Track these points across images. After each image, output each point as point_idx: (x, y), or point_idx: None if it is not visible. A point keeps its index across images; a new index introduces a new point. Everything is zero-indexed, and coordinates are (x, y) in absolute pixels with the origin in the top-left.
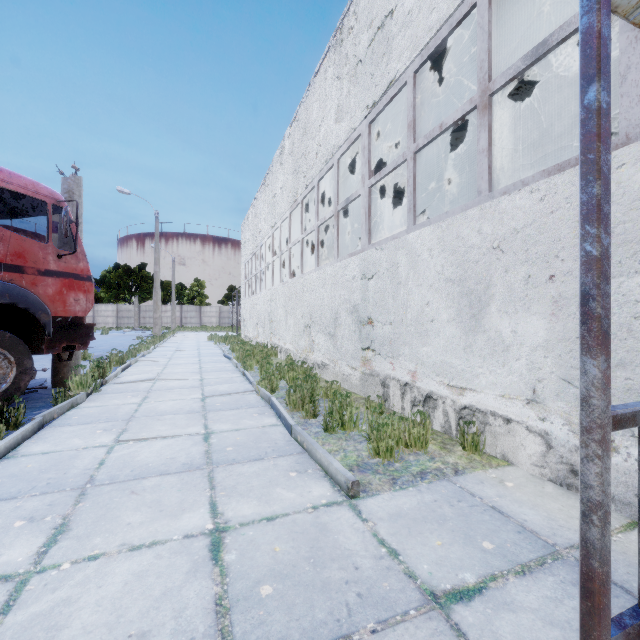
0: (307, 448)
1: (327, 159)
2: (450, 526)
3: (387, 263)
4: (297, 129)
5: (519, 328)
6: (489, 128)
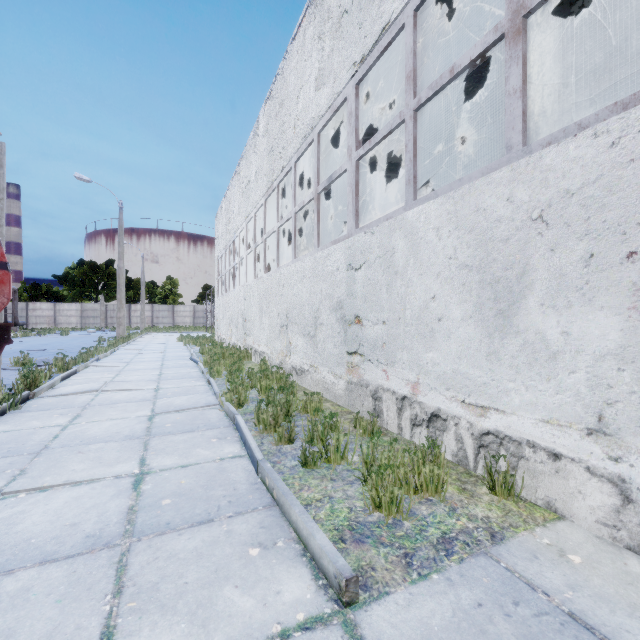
0: (278, 499)
1: (306, 134)
2: None
3: (379, 249)
4: (272, 105)
5: (574, 328)
6: (523, 60)
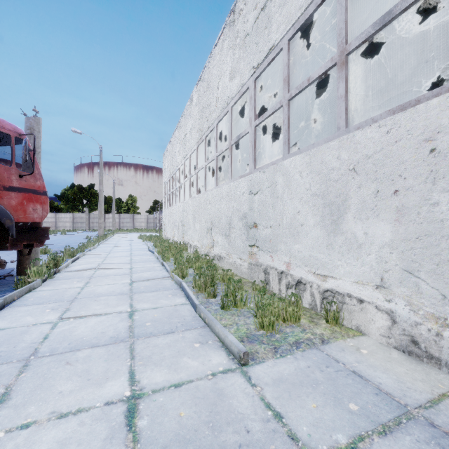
0: (208, 323)
1: (223, 107)
2: (322, 389)
3: (268, 182)
4: (202, 86)
5: (370, 231)
6: (346, 79)
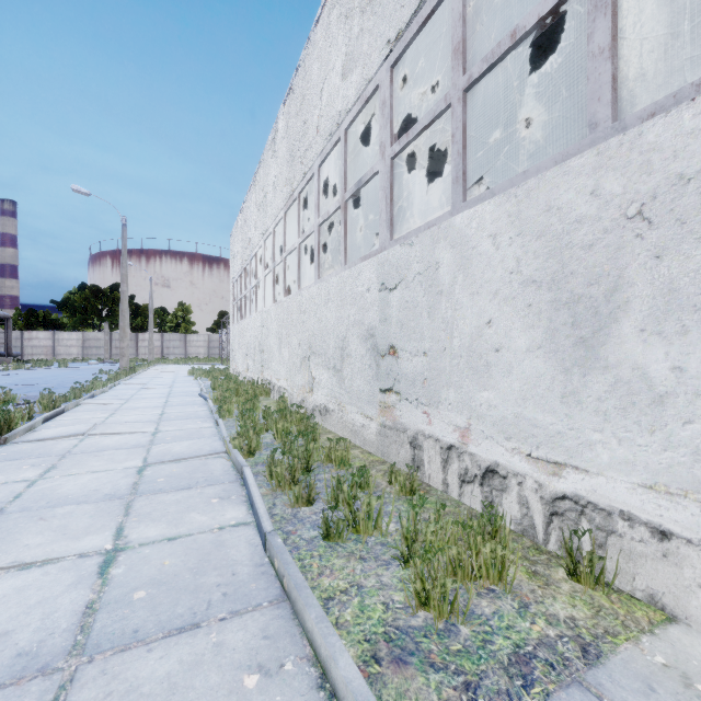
0: (289, 592)
1: (331, 132)
2: None
3: (419, 264)
4: (293, 102)
5: (692, 362)
6: (613, 9)
